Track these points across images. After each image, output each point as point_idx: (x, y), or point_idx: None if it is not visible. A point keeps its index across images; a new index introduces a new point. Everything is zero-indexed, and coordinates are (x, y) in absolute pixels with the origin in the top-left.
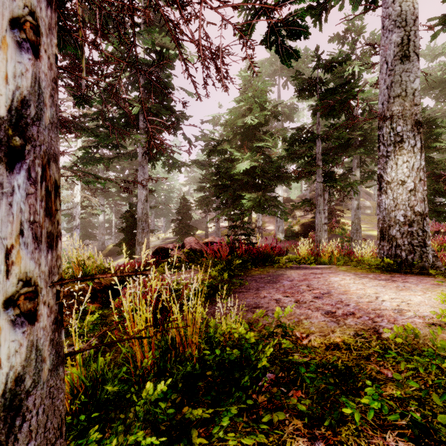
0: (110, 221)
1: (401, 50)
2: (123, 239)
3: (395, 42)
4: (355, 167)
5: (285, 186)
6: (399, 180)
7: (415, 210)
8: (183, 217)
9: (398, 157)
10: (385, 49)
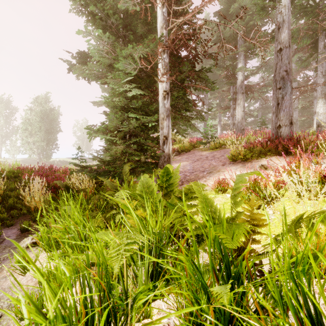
0: None
1: None
2: None
3: None
4: None
5: None
6: None
7: None
8: None
9: None
10: None
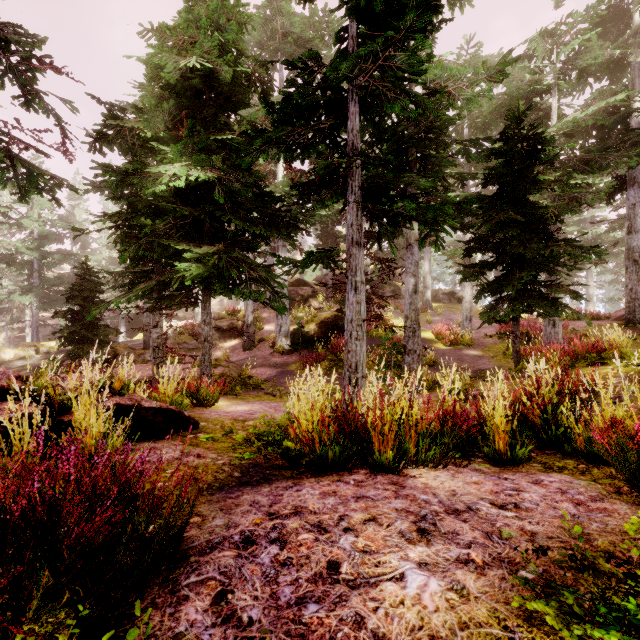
0: None
1: None
2: None
3: None
4: None
5: (282, 238)
6: None
7: None
8: (83, 306)
9: None
10: None
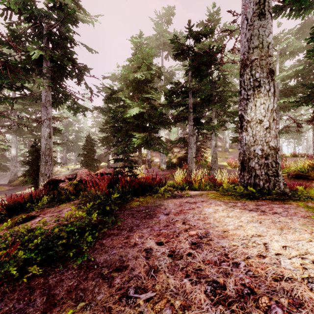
0: (24, 155)
1: (259, 8)
2: (27, 171)
3: (254, 1)
4: (214, 117)
5: (166, 129)
6: (258, 119)
7: (270, 145)
8: (88, 152)
9: (257, 100)
10: (246, 8)
